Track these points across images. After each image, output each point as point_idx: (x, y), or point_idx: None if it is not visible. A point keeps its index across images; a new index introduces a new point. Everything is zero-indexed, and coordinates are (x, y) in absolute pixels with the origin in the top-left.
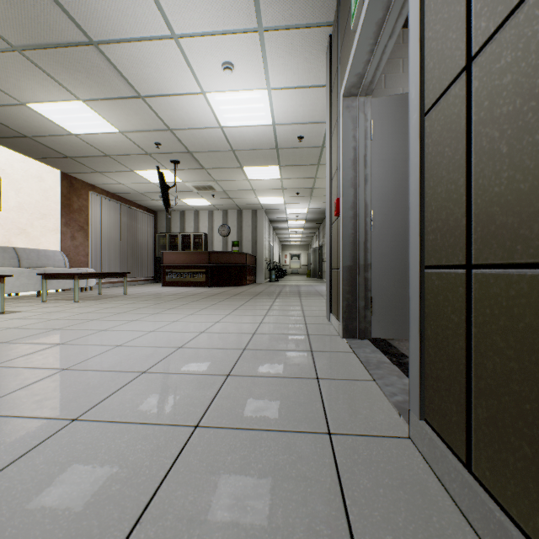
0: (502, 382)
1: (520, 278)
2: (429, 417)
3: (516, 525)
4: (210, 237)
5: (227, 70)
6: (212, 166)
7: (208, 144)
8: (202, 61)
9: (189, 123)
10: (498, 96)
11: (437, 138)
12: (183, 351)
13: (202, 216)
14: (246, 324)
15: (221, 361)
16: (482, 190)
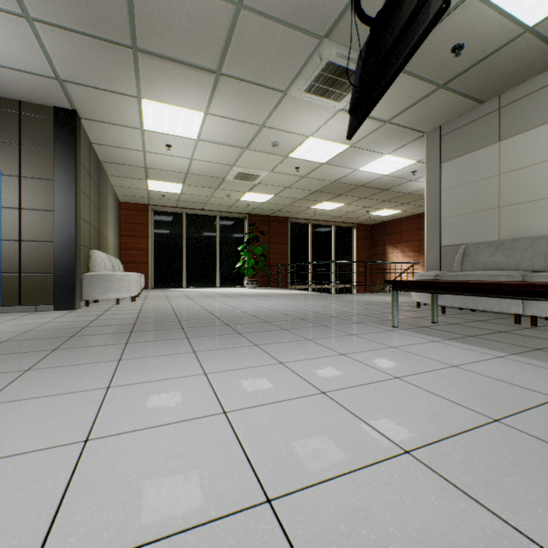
0: (30, 289)
1: (34, 275)
2: (5, 305)
3: (33, 305)
4: None
5: None
6: None
7: None
8: None
9: None
10: (29, 250)
11: (9, 248)
12: None
13: None
14: None
15: None
16: (25, 262)
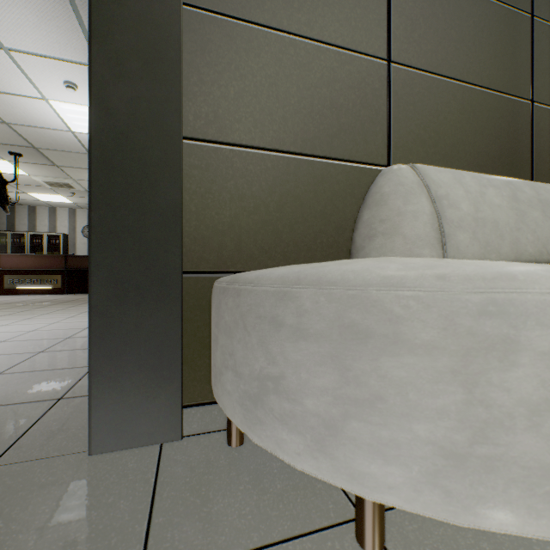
0: None
1: None
2: None
3: None
4: (72, 239)
5: (70, 88)
6: (67, 164)
7: (58, 144)
8: (41, 74)
9: (30, 121)
10: None
11: None
12: (4, 343)
13: (61, 213)
14: (84, 323)
15: (41, 346)
16: None
